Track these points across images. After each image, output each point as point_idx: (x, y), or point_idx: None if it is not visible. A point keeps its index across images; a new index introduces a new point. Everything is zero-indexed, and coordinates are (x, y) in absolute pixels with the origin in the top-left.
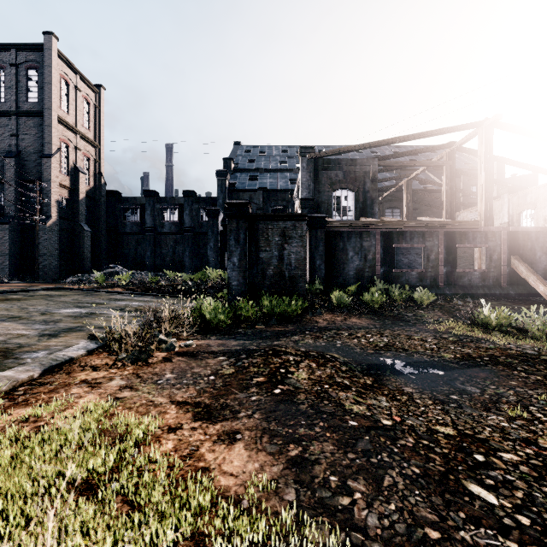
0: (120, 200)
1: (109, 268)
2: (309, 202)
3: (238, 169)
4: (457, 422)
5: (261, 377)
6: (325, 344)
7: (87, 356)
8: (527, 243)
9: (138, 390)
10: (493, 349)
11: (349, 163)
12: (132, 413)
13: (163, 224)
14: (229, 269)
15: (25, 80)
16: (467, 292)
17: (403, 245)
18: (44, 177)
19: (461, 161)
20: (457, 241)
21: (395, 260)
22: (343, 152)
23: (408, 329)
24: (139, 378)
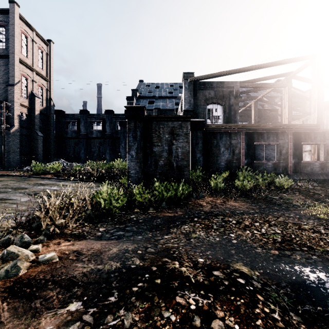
0: (64, 116)
1: (55, 161)
2: (190, 112)
3: (141, 96)
4: None
5: None
6: (219, 238)
7: None
8: None
9: None
10: None
11: (218, 85)
12: None
13: (92, 132)
14: (128, 160)
15: None
16: (311, 178)
17: (262, 143)
18: (9, 99)
19: None
20: (302, 139)
21: (255, 154)
22: (214, 76)
23: (287, 215)
24: None
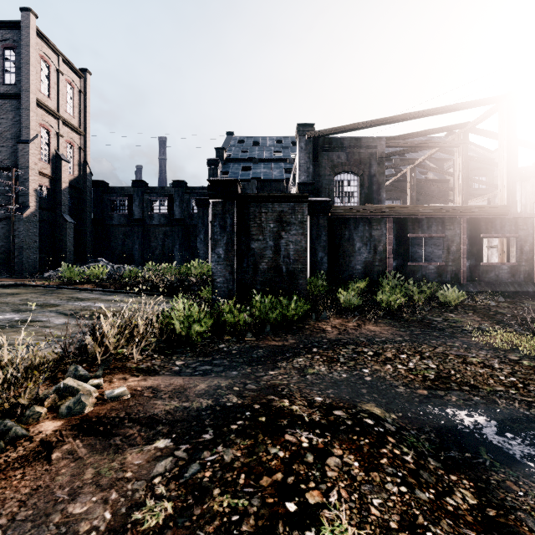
0: (107, 191)
1: (93, 262)
2: (308, 186)
3: (230, 159)
4: None
5: None
6: (346, 375)
7: None
8: None
9: None
10: None
11: (352, 143)
12: None
13: (152, 216)
14: (213, 262)
15: (1, 61)
16: (495, 290)
17: (420, 235)
18: (21, 164)
19: None
20: (482, 230)
21: (409, 252)
22: (346, 130)
23: (451, 343)
24: None
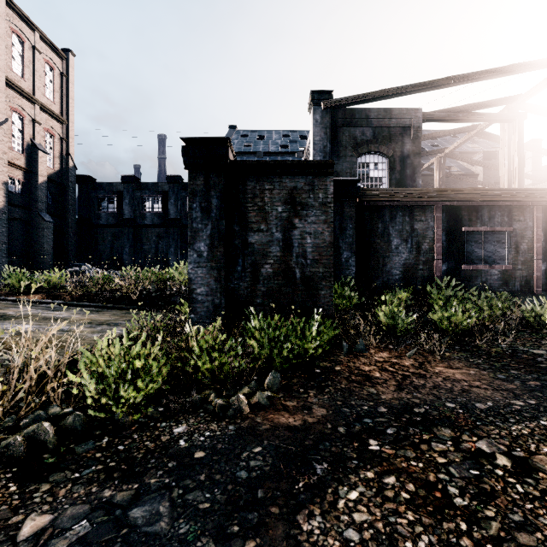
0: (94, 187)
1: (75, 267)
2: None
3: None
4: None
5: None
6: None
7: None
8: None
9: None
10: None
11: (381, 115)
12: None
13: (144, 215)
14: (191, 264)
15: None
16: None
17: (479, 228)
18: None
19: (487, 145)
20: None
21: (464, 251)
22: (373, 99)
23: None
24: None
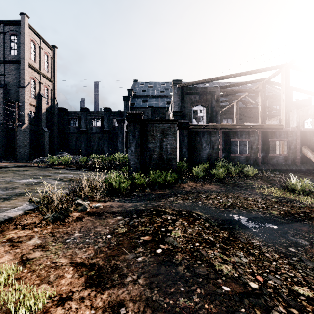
0: (67, 113)
1: (60, 154)
2: (178, 113)
3: (136, 95)
4: (308, 280)
5: (146, 236)
6: (191, 203)
7: (23, 216)
8: (312, 138)
9: (48, 249)
10: (303, 207)
11: (202, 90)
12: (33, 277)
13: (92, 128)
14: (129, 154)
15: (9, 42)
16: (276, 168)
17: (236, 139)
18: (20, 99)
19: (267, 91)
20: (269, 137)
21: (231, 148)
22: (199, 83)
23: (243, 192)
24: (53, 237)
